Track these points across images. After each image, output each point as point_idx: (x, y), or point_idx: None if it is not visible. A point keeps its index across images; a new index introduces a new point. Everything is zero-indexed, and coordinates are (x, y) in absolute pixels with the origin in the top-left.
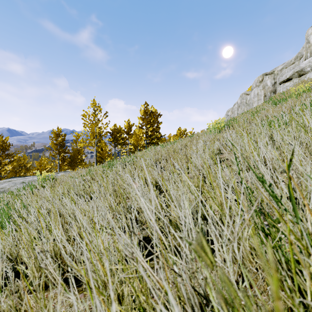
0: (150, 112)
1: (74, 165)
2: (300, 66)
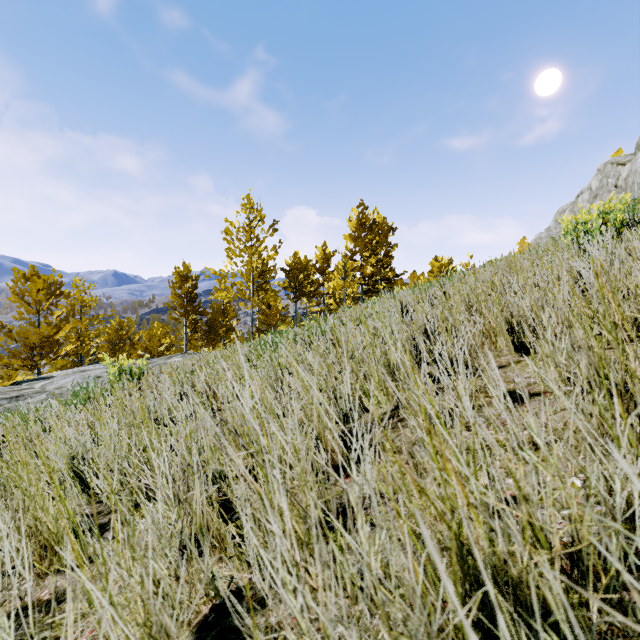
0: (371, 224)
1: (215, 340)
2: None
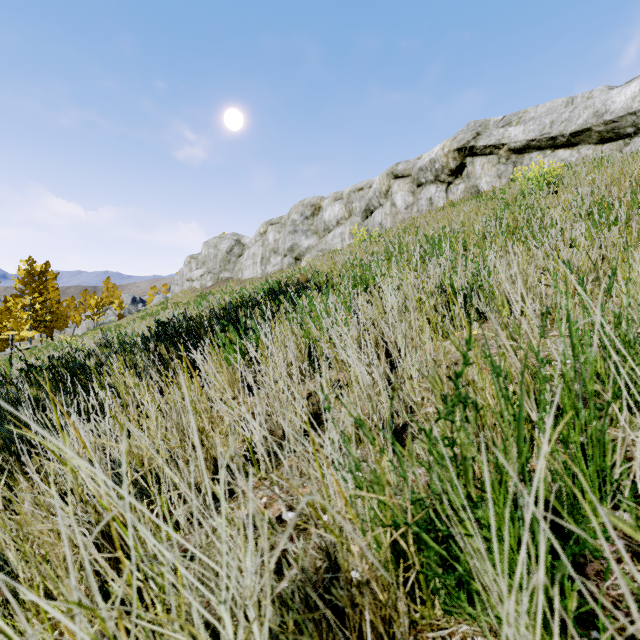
0: (39, 273)
1: None
2: (191, 274)
